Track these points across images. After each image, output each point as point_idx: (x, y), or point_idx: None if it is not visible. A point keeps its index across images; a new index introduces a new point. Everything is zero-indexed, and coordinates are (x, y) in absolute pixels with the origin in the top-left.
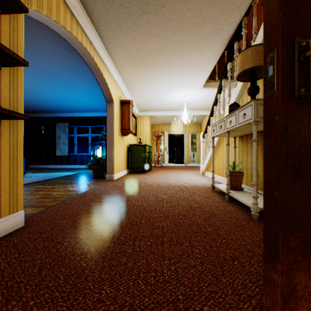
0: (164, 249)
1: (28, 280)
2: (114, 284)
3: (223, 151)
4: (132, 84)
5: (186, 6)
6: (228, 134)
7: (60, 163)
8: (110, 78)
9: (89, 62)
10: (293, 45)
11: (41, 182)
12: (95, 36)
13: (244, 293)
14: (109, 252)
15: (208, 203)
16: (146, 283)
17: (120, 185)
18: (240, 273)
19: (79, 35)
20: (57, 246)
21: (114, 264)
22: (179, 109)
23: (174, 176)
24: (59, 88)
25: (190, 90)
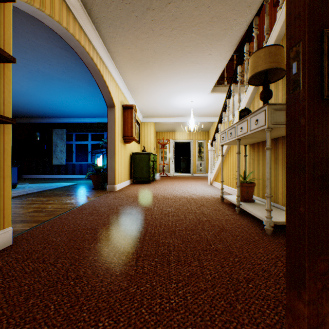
0: (170, 270)
1: (12, 311)
2: (113, 314)
3: (233, 160)
4: (136, 88)
5: (194, 3)
6: (238, 142)
7: (56, 173)
8: (111, 81)
9: (88, 63)
10: (321, 38)
11: (34, 194)
12: (94, 34)
13: (262, 322)
14: (108, 275)
15: (218, 217)
16: (150, 312)
17: (122, 197)
18: (256, 298)
19: (77, 32)
20: (49, 268)
21: (114, 289)
22: (186, 115)
23: (180, 186)
24: (55, 91)
25: (197, 95)
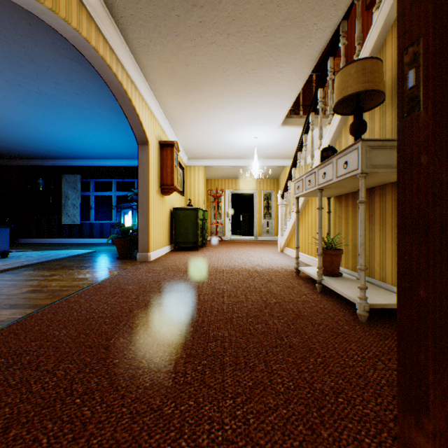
0: (225, 377)
1: None
2: None
3: (312, 218)
4: (178, 118)
5: None
6: (320, 193)
7: (67, 236)
8: (143, 108)
9: (109, 81)
10: None
11: (34, 266)
12: (118, 40)
13: None
14: (132, 388)
15: (292, 297)
16: (194, 446)
17: (158, 269)
18: (349, 419)
19: (93, 36)
20: (45, 378)
21: (141, 409)
22: (247, 157)
23: (239, 254)
24: (64, 121)
25: (263, 128)
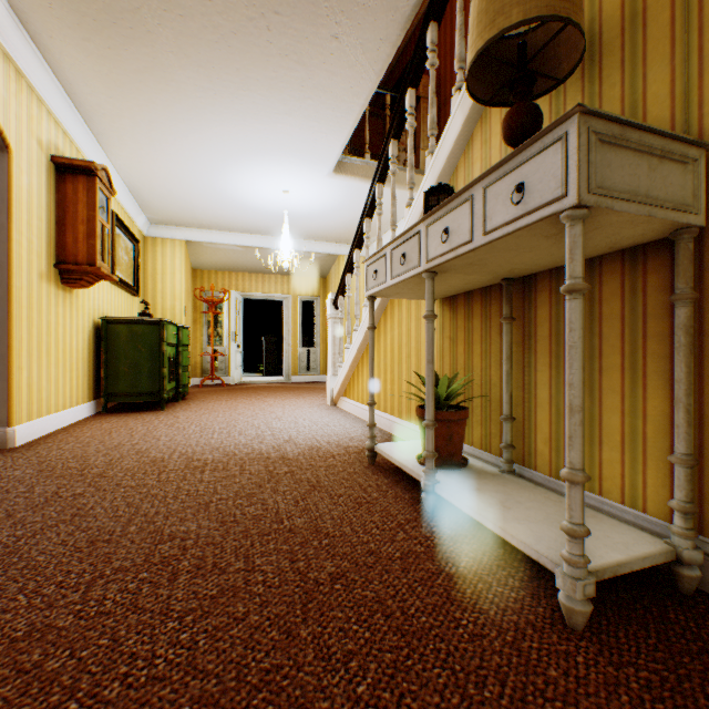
0: None
1: None
2: None
3: (393, 343)
4: (108, 114)
5: None
6: (431, 281)
7: None
8: None
9: None
10: None
11: None
12: None
13: None
14: None
15: (373, 544)
16: None
17: (16, 476)
18: None
19: None
20: None
21: None
22: (272, 231)
23: (253, 415)
24: None
25: (300, 173)
